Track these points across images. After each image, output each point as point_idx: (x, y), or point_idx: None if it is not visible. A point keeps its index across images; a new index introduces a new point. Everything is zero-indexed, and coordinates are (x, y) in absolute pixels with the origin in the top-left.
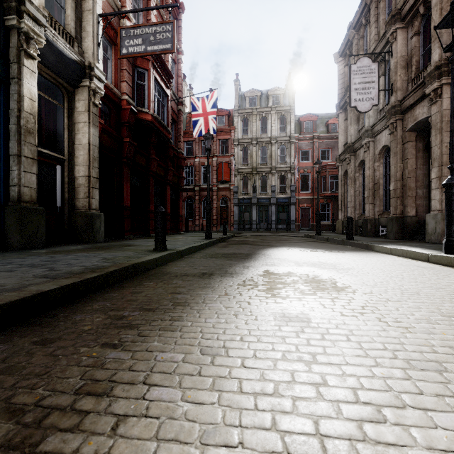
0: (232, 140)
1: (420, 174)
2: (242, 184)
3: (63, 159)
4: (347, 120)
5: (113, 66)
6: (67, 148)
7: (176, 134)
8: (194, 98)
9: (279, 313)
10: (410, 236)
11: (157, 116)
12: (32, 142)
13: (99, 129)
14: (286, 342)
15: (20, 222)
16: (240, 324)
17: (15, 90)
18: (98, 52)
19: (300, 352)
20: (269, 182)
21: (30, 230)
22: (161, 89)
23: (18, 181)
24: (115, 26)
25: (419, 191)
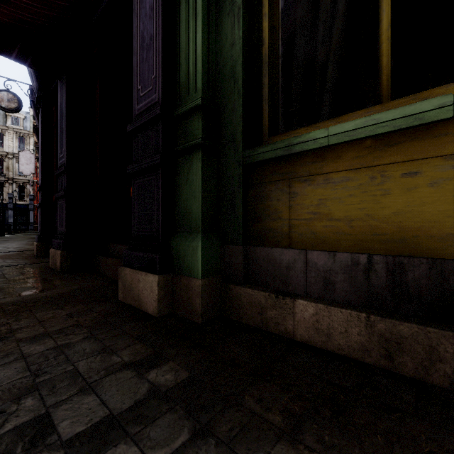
0: None
1: None
2: None
3: None
4: None
5: None
6: None
7: None
8: None
9: None
10: None
11: None
12: None
13: None
14: None
15: None
16: None
17: None
18: None
19: None
20: (7, 190)
21: None
22: None
23: None
24: None
25: None
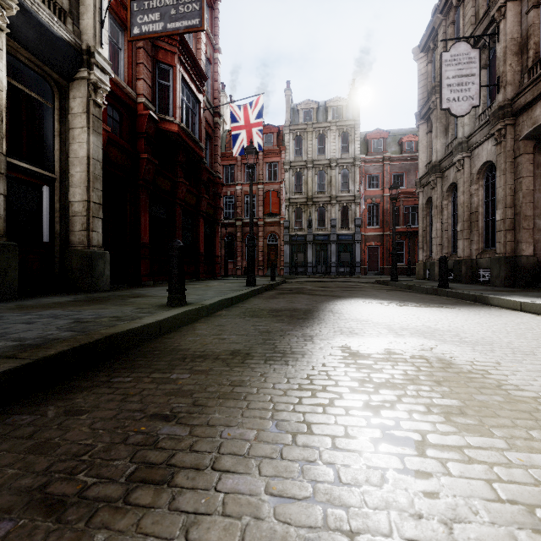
0: (282, 163)
1: (539, 199)
2: (295, 217)
3: (52, 178)
4: (430, 133)
5: (125, 58)
6: (57, 163)
7: (212, 153)
8: (233, 105)
9: None
10: (526, 283)
11: (185, 127)
12: None
13: (104, 139)
14: None
15: None
16: None
17: None
18: (101, 34)
19: None
20: (329, 215)
21: None
22: (191, 92)
23: None
24: None
25: (538, 222)
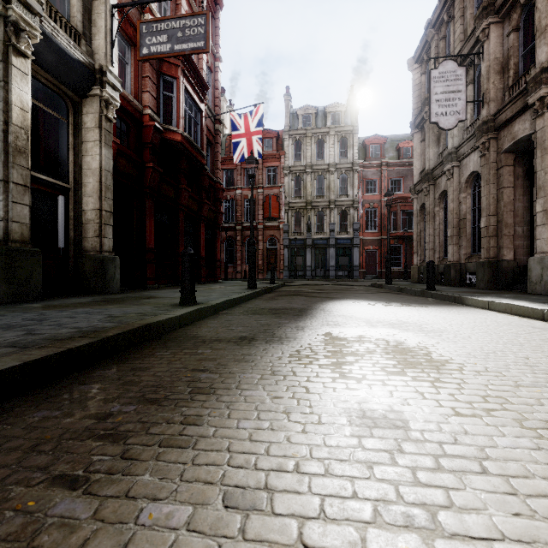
0: (281, 168)
1: (519, 207)
2: (294, 221)
3: (67, 188)
4: (424, 141)
5: (132, 72)
6: (72, 174)
7: (213, 159)
8: (234, 114)
9: (356, 410)
10: (507, 286)
11: (188, 136)
12: (24, 165)
13: (114, 150)
14: (377, 476)
15: (6, 267)
16: (293, 433)
17: (1, 97)
18: (112, 53)
19: (406, 504)
20: (327, 219)
21: (21, 277)
22: (193, 102)
23: (4, 215)
24: (136, 22)
25: (518, 229)
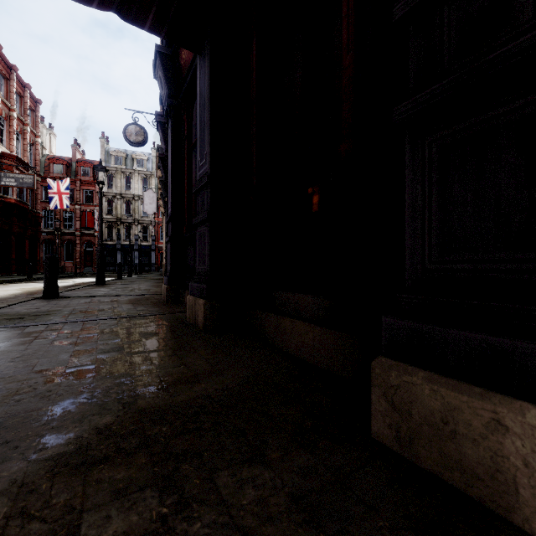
0: (97, 192)
1: None
2: (108, 231)
3: None
4: None
5: None
6: None
7: (34, 198)
8: (50, 180)
9: None
10: None
11: (19, 199)
12: None
13: None
14: None
15: None
16: None
17: None
18: None
19: None
20: (134, 231)
21: None
22: None
23: None
24: None
25: None
